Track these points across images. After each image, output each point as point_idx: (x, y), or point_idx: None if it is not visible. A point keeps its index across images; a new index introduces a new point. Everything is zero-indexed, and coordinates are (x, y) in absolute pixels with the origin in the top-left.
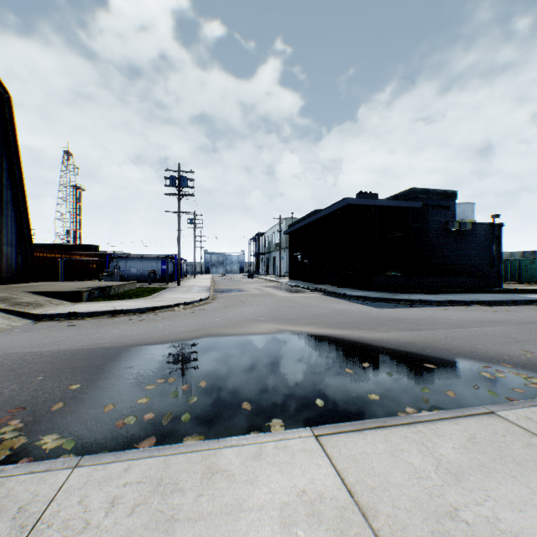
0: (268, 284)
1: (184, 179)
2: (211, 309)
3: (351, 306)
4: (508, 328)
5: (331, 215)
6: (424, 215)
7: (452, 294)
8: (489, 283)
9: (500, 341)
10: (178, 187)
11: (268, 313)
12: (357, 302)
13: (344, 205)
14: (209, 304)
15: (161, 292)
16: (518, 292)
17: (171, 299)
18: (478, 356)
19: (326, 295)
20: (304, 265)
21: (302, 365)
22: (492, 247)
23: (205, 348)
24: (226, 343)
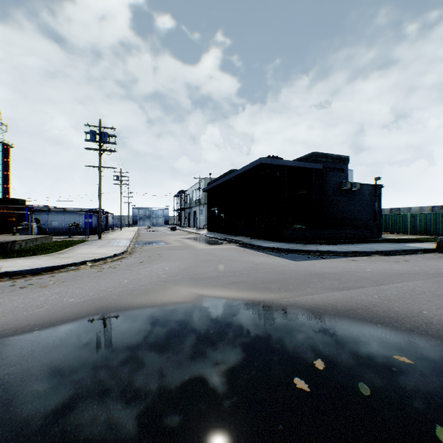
0: (189, 235)
1: (105, 134)
2: (123, 266)
3: (268, 259)
4: (427, 282)
5: (245, 174)
6: (323, 176)
7: (350, 244)
8: (373, 233)
9: (439, 303)
10: (99, 142)
11: (185, 270)
12: (271, 254)
13: (257, 165)
14: (123, 259)
15: (76, 246)
16: (399, 241)
17: (81, 254)
18: (440, 331)
19: (242, 247)
20: (220, 219)
21: (228, 373)
22: (375, 204)
23: (87, 339)
24: (122, 325)
